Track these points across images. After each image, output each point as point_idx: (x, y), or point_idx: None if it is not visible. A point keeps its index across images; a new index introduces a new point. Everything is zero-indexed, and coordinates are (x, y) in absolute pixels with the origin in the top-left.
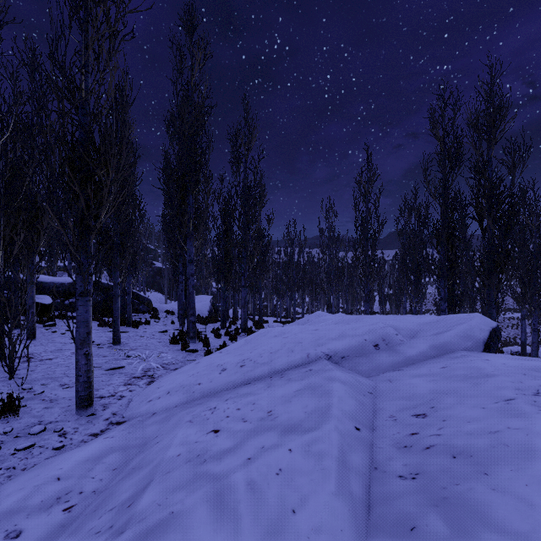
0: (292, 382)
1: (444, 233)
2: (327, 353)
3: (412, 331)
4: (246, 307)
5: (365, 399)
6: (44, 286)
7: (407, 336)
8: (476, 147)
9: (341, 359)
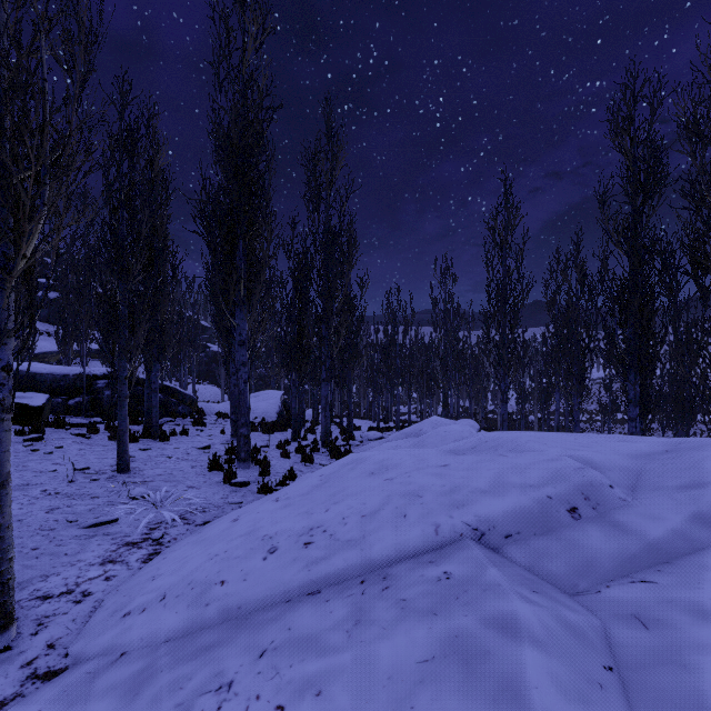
0: (409, 618)
1: (635, 299)
2: (475, 526)
3: (627, 474)
4: (328, 410)
5: (609, 704)
6: (38, 379)
7: (624, 485)
8: (696, 158)
9: (506, 540)
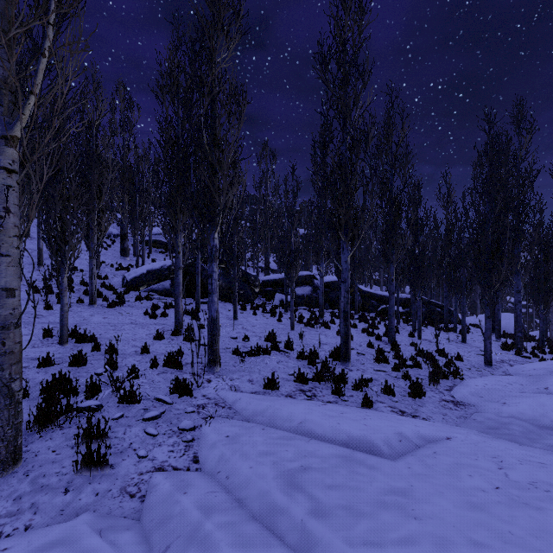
0: None
1: None
2: None
3: None
4: None
5: None
6: None
7: None
8: None
9: None
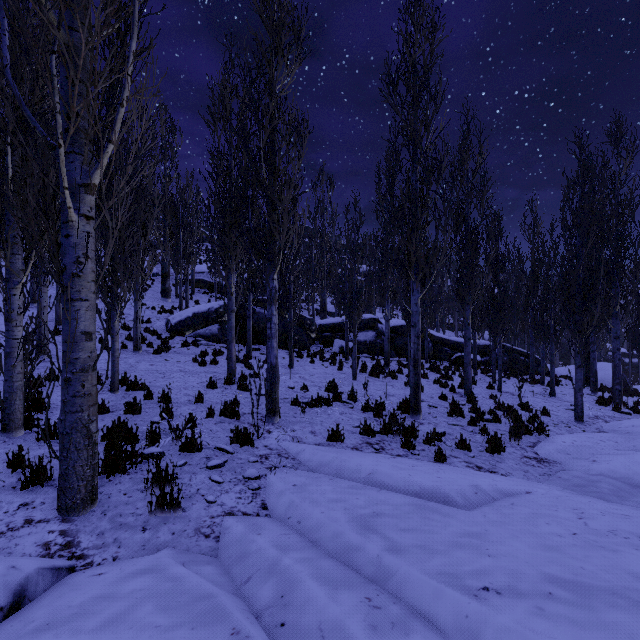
0: None
1: None
2: None
3: None
4: None
5: None
6: None
7: None
8: None
9: None
